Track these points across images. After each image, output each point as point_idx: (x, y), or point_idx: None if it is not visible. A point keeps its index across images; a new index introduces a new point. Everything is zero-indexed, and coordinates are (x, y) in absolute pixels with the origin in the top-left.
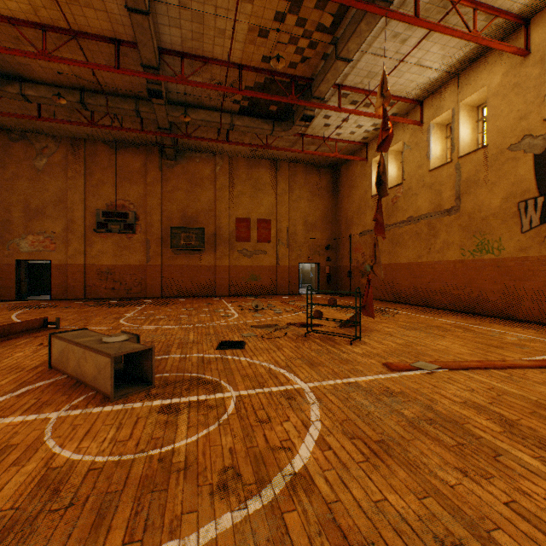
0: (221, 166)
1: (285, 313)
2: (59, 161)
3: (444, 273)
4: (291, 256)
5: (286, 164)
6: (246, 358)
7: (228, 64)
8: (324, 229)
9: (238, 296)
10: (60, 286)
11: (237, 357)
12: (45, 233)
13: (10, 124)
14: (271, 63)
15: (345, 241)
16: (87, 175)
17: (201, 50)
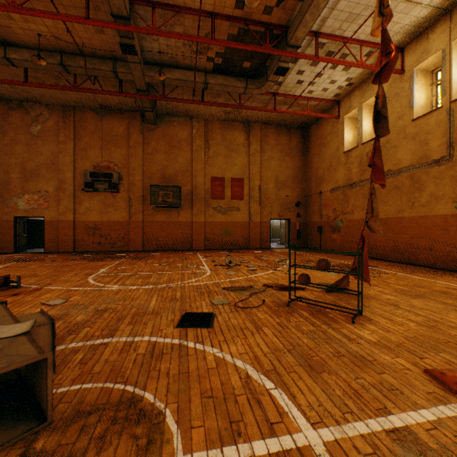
0: (197, 129)
1: (259, 270)
2: (51, 127)
3: (431, 228)
4: (262, 212)
5: (258, 126)
6: (214, 348)
7: (199, 9)
8: (294, 186)
9: (213, 250)
10: (52, 240)
11: (201, 346)
12: (39, 192)
13: (8, 94)
14: (245, 1)
15: (315, 198)
16: (76, 139)
17: None
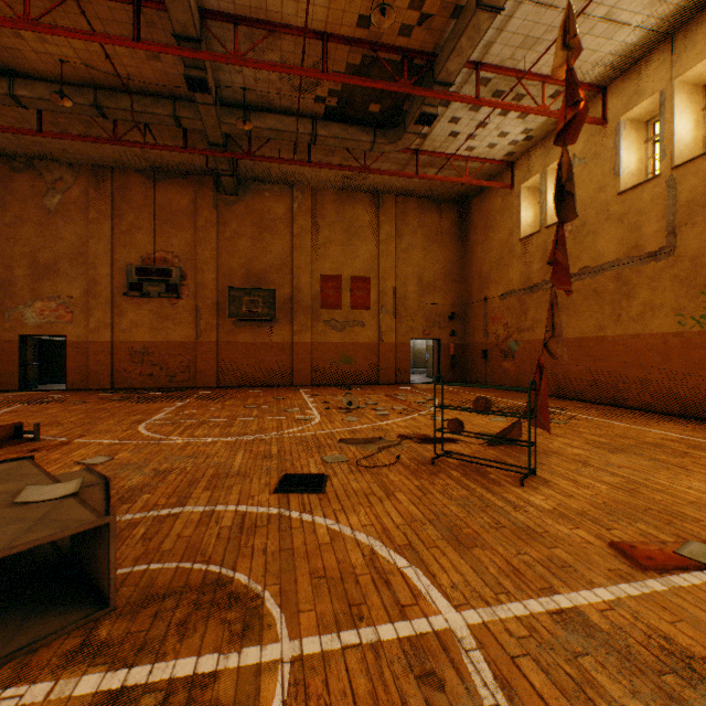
0: (300, 203)
1: (393, 415)
2: (77, 199)
3: (645, 353)
4: (399, 329)
5: (392, 198)
6: (327, 519)
7: (304, 28)
8: (447, 290)
9: (324, 386)
10: (78, 371)
11: (309, 516)
12: (59, 298)
13: (10, 148)
14: (372, 19)
15: (478, 308)
16: (115, 217)
17: (264, 10)
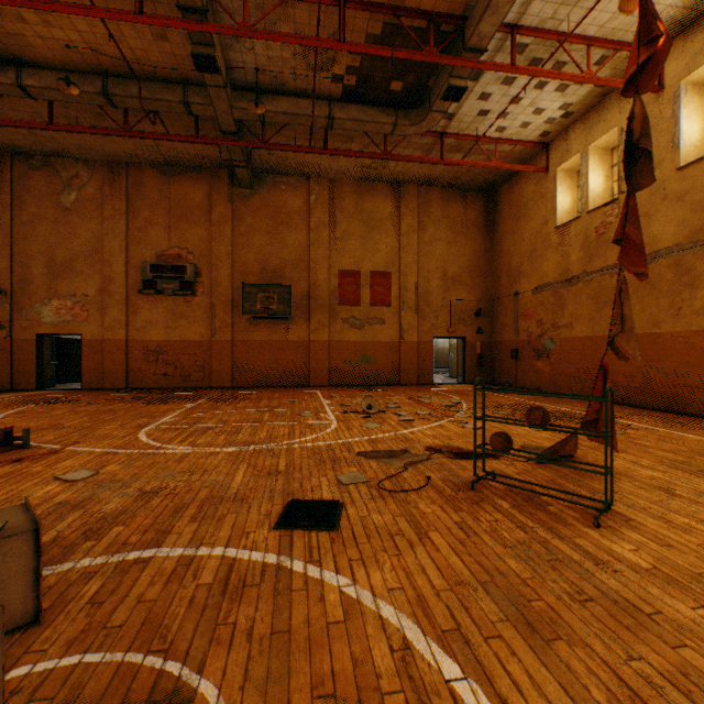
0: (317, 195)
1: (418, 421)
2: (92, 195)
3: None
4: (421, 326)
5: (414, 188)
6: (340, 577)
7: None
8: (473, 285)
9: (342, 386)
10: (93, 370)
11: (316, 570)
12: (74, 296)
13: (26, 145)
14: None
15: (508, 303)
16: (130, 213)
17: None
